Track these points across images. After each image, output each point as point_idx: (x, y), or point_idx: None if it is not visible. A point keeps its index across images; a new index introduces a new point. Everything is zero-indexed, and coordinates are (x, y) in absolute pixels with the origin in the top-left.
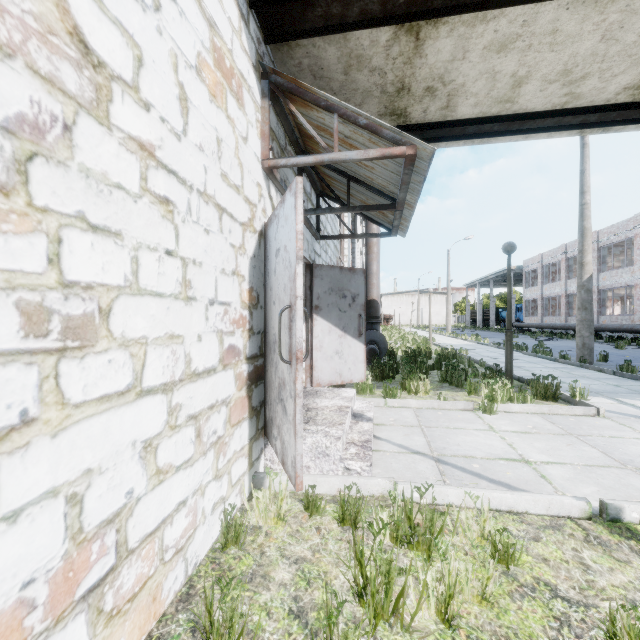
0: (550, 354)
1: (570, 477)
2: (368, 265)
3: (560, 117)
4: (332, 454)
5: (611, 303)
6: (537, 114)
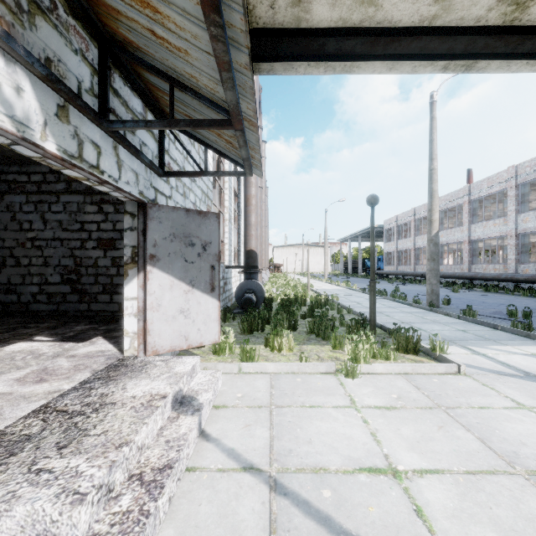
0: (405, 299)
1: (455, 508)
2: (247, 216)
3: (427, 40)
4: (63, 534)
5: (445, 255)
6: (403, 30)
